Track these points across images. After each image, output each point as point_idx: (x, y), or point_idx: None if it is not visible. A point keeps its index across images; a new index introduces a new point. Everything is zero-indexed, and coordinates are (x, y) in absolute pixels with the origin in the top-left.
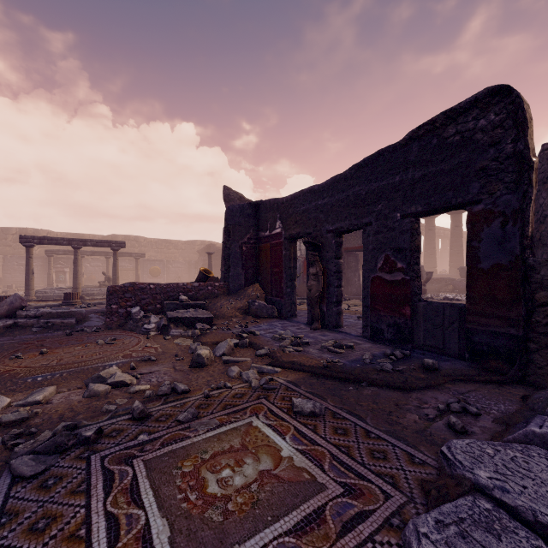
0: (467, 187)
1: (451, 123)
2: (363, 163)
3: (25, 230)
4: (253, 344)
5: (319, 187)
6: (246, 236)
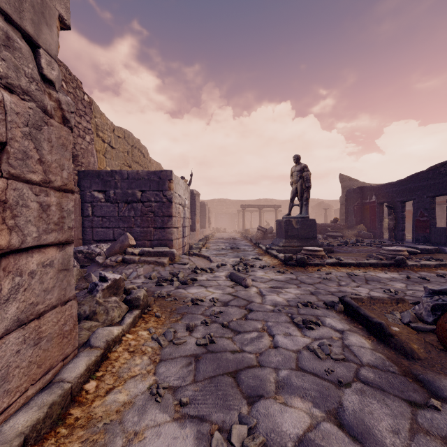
0: (446, 188)
1: (442, 166)
2: (412, 176)
3: (220, 200)
4: (362, 242)
5: (393, 183)
6: (356, 202)
